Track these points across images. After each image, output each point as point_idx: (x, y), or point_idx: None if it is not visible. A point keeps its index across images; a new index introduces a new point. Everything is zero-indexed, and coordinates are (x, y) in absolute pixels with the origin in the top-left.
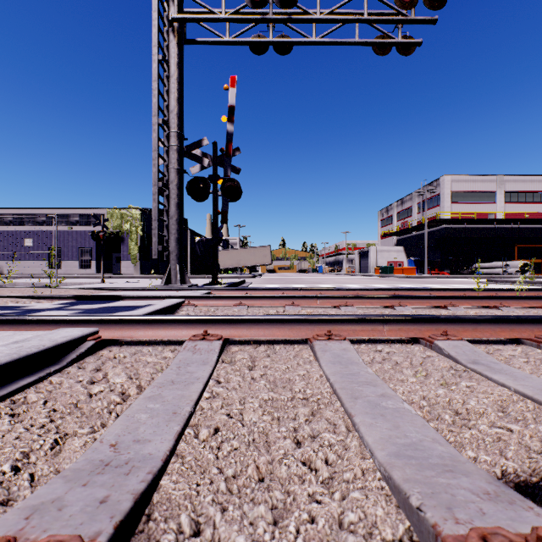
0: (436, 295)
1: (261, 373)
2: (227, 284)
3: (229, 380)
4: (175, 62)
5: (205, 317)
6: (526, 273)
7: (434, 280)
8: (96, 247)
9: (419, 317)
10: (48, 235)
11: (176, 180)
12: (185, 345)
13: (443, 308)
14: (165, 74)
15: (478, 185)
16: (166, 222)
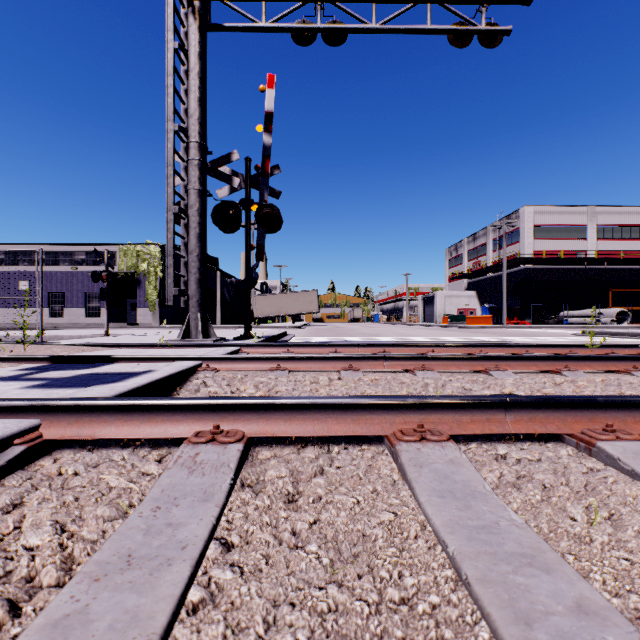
0: (545, 356)
1: (309, 519)
2: (263, 338)
3: (249, 543)
4: (196, 52)
5: (217, 401)
6: (623, 323)
7: (517, 332)
8: None
9: (563, 399)
10: (48, 277)
11: (197, 205)
12: (179, 453)
13: (555, 373)
14: (184, 69)
15: (565, 217)
16: (185, 258)
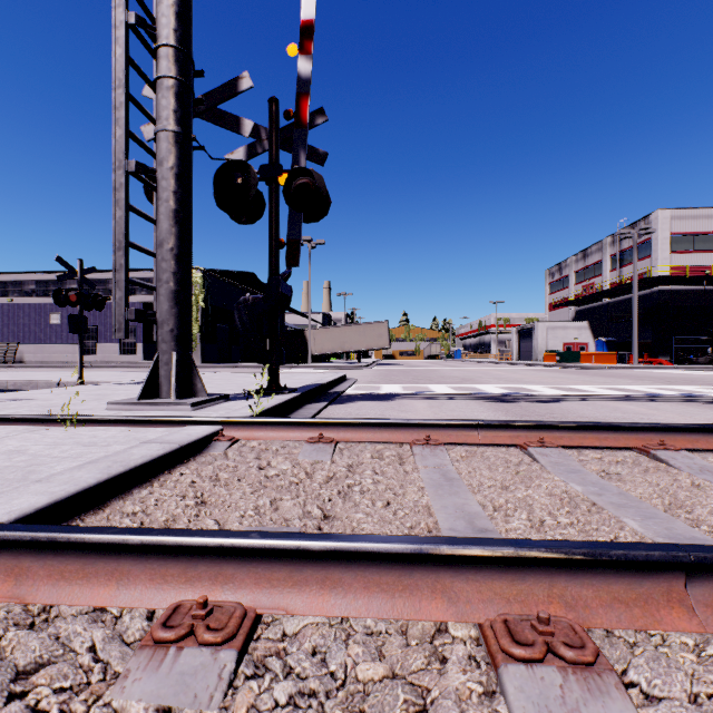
0: None
1: None
2: (297, 393)
3: None
4: None
5: None
6: None
7: (669, 375)
8: (142, 325)
9: None
10: None
11: (171, 158)
12: None
13: None
14: None
15: None
16: None
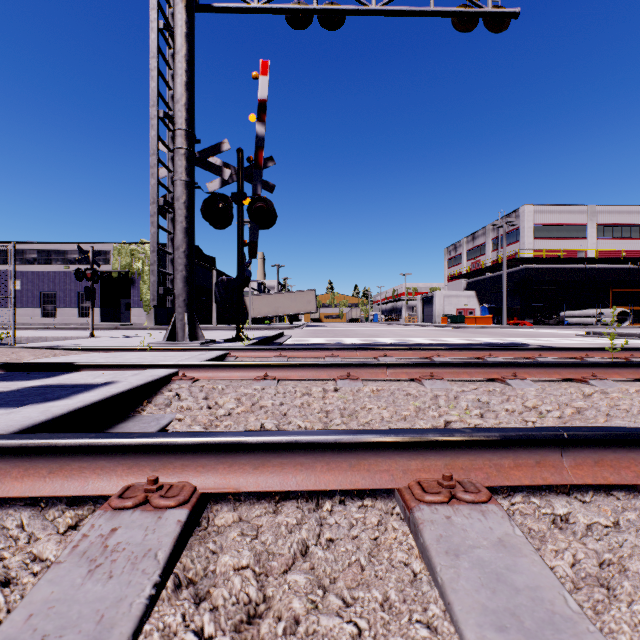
0: (569, 362)
1: None
2: (256, 340)
3: None
4: (183, 32)
5: (158, 439)
6: (624, 324)
7: (518, 332)
8: (99, 291)
9: None
10: (40, 276)
11: (184, 197)
12: (87, 529)
13: (580, 382)
14: (170, 53)
15: (565, 216)
16: (171, 255)
